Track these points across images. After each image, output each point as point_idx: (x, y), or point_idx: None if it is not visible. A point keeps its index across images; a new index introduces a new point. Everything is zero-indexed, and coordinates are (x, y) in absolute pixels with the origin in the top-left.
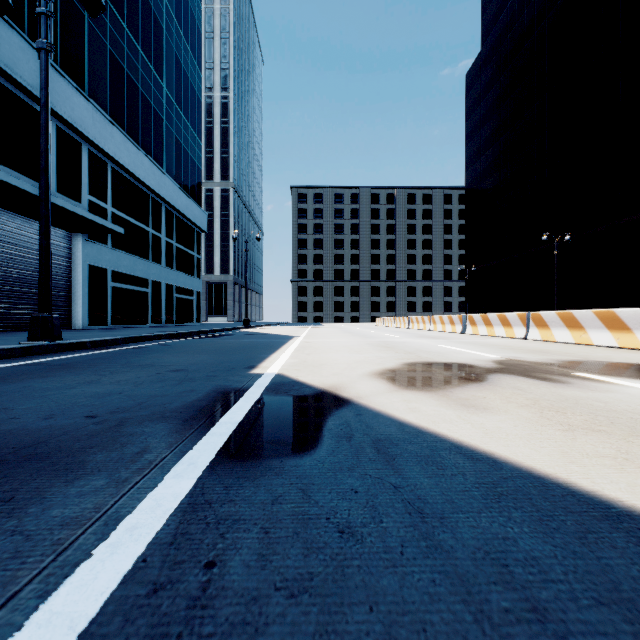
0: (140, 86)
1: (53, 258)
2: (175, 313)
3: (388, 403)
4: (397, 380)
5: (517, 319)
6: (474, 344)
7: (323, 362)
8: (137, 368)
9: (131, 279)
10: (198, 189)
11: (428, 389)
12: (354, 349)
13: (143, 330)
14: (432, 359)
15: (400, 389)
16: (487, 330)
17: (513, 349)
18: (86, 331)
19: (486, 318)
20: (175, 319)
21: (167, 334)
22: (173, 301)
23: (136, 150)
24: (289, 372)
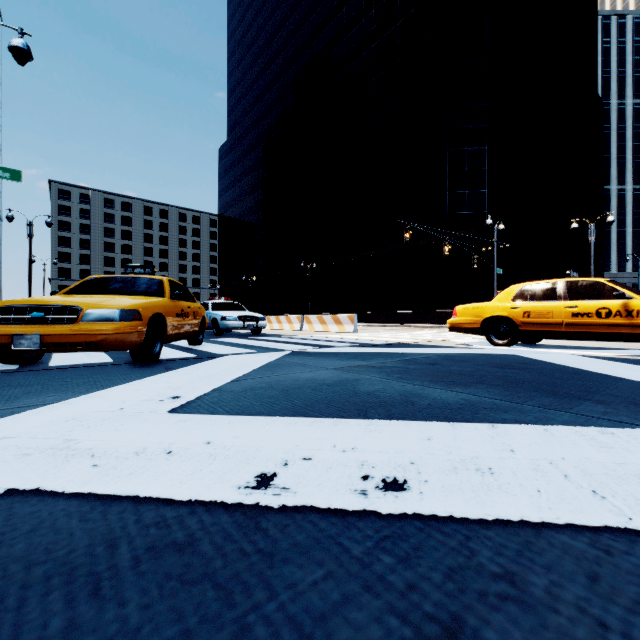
0: None
1: None
2: None
3: None
4: None
5: None
6: None
7: None
8: None
9: None
10: None
11: None
12: None
13: None
14: None
15: None
16: None
17: None
18: None
19: None
20: None
21: None
22: None
23: None
24: None
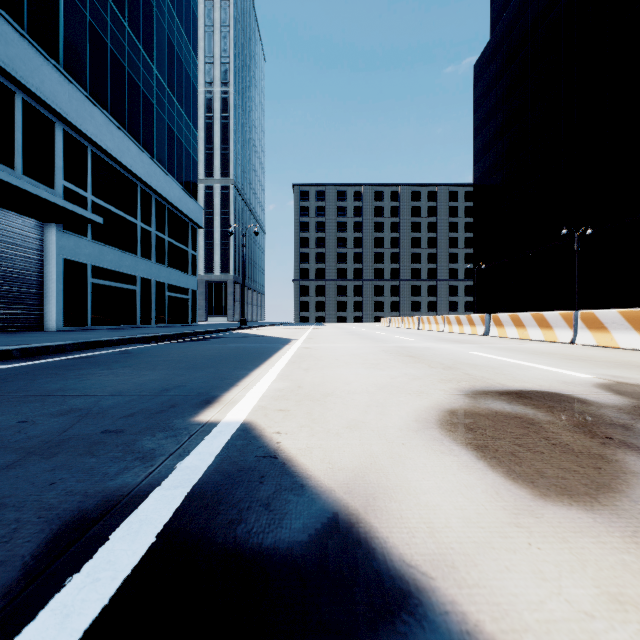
0: (126, 65)
1: (20, 250)
2: (167, 313)
3: (582, 638)
4: (489, 451)
5: (560, 319)
6: (520, 351)
7: (328, 388)
8: (8, 405)
9: (116, 275)
10: (193, 182)
11: (603, 501)
12: (369, 360)
13: (121, 332)
14: (495, 381)
15: (530, 501)
16: (518, 332)
17: (585, 360)
18: (53, 333)
19: (516, 318)
20: (167, 319)
21: (140, 337)
22: (165, 300)
23: (121, 134)
24: (267, 418)
